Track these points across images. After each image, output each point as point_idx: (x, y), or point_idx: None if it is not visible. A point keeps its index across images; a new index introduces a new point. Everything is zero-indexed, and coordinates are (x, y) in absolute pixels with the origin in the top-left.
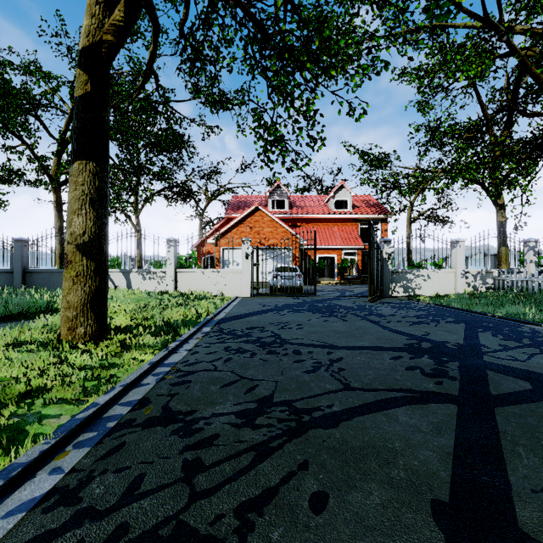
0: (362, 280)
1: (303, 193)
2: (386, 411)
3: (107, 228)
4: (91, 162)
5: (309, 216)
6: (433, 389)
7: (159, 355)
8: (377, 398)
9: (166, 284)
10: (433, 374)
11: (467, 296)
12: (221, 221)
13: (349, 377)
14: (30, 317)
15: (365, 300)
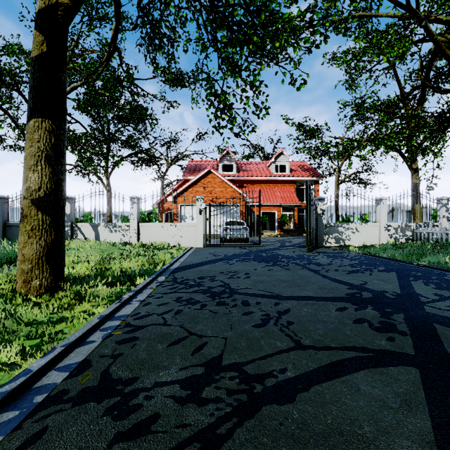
0: (298, 232)
1: (248, 160)
2: (344, 377)
3: (64, 184)
4: (47, 120)
5: (253, 178)
6: (387, 346)
7: (110, 307)
8: (332, 359)
9: (130, 236)
10: (382, 328)
11: (390, 246)
12: (179, 182)
13: (299, 333)
14: (1, 267)
15: (303, 250)
